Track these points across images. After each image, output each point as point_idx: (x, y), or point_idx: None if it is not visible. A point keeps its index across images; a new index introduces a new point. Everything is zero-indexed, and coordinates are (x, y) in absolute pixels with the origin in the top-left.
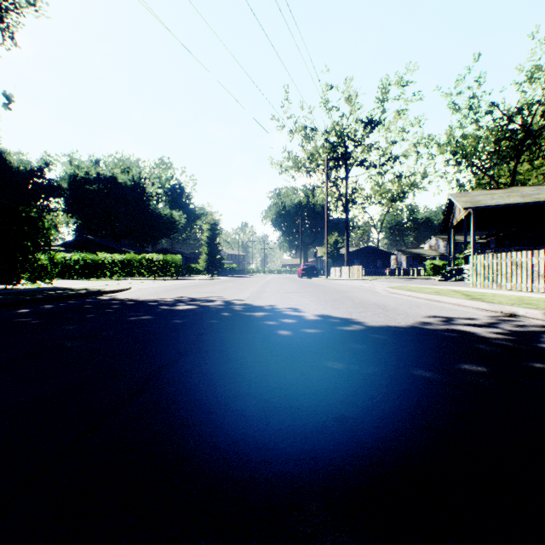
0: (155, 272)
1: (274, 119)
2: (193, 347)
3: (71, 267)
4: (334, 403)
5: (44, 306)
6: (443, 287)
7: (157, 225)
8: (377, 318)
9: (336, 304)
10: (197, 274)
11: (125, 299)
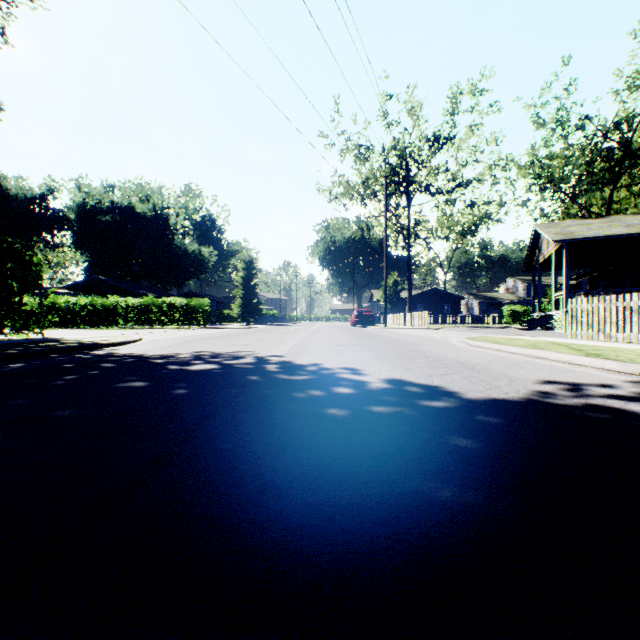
0: (178, 319)
1: (322, 136)
2: (186, 445)
3: (77, 314)
4: None
5: (11, 364)
6: (535, 338)
7: (182, 263)
8: (471, 384)
9: (406, 362)
10: (231, 322)
11: (126, 354)
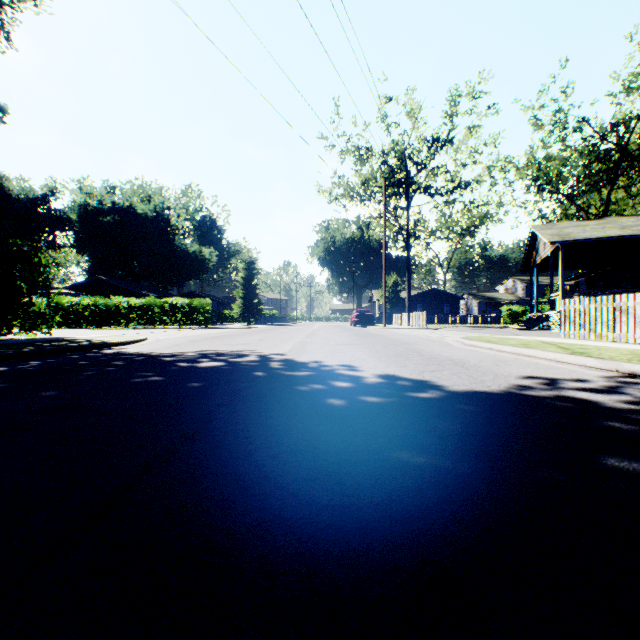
0: (180, 319)
1: (322, 138)
2: (207, 426)
3: (80, 314)
4: (425, 541)
5: (29, 362)
6: (529, 338)
7: (183, 264)
8: (458, 379)
9: (401, 360)
10: (231, 322)
11: (135, 353)
